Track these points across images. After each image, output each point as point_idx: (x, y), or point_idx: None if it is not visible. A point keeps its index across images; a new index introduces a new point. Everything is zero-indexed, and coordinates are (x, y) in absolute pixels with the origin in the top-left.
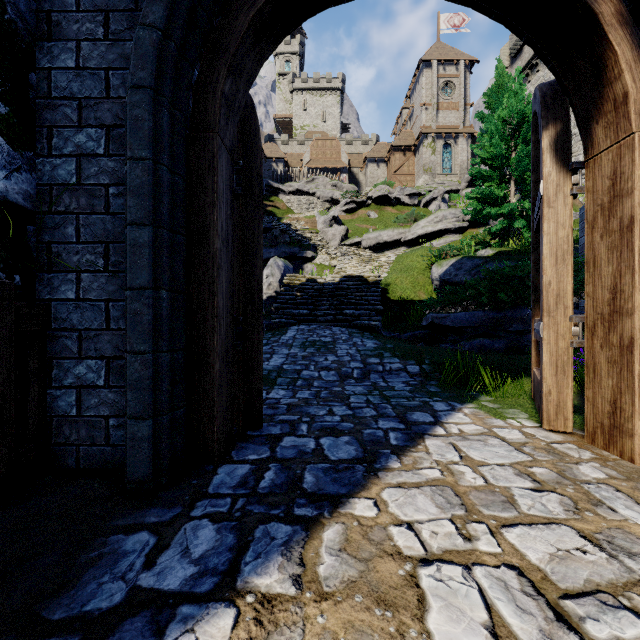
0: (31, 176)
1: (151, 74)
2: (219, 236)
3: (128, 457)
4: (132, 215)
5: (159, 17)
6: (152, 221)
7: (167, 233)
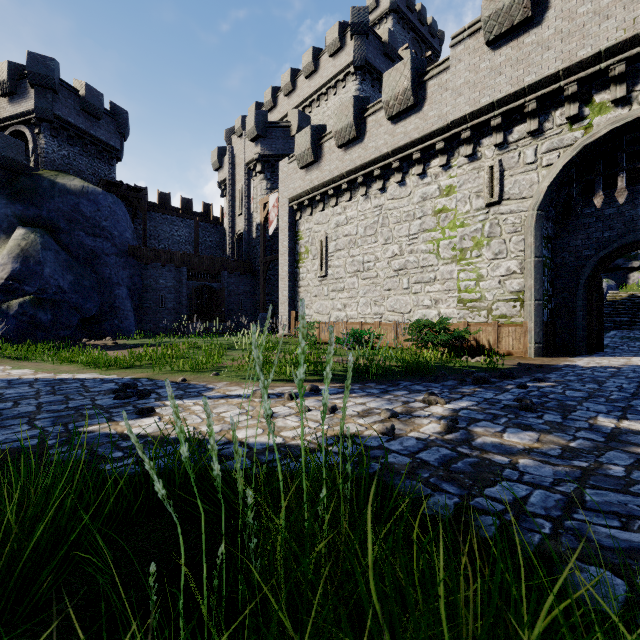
0: (553, 302)
1: (582, 288)
2: (593, 311)
3: (577, 348)
4: (578, 310)
5: (584, 279)
6: (582, 311)
7: (584, 312)
